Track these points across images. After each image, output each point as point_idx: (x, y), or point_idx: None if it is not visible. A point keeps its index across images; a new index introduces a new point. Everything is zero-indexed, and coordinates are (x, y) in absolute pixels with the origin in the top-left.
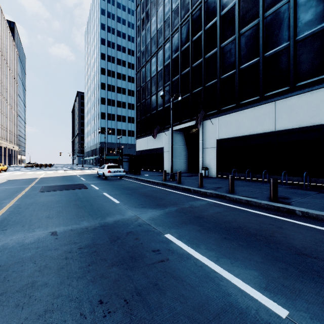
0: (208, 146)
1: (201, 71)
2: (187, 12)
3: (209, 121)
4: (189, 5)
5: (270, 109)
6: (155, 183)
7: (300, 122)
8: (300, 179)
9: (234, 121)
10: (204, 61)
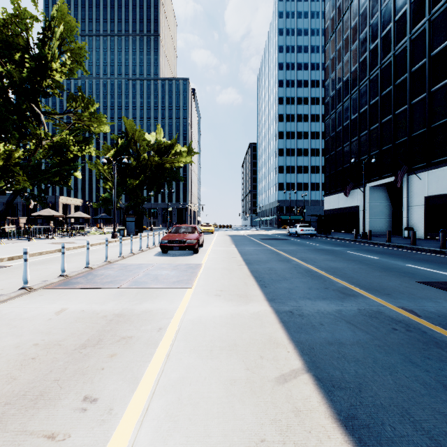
0: (414, 204)
1: (406, 119)
2: (389, 52)
3: (416, 176)
4: (390, 45)
5: None
6: (346, 240)
7: None
8: None
9: (446, 176)
10: (409, 108)
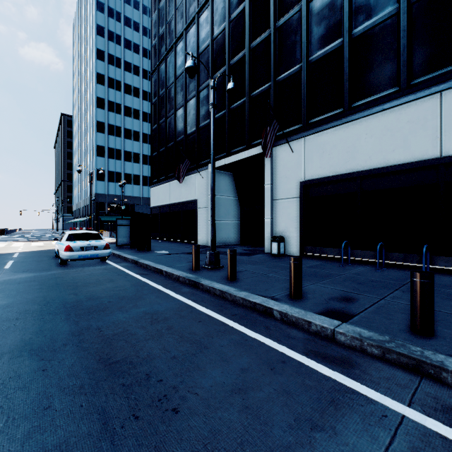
0: (283, 195)
1: (269, 52)
2: None
3: (285, 147)
4: None
5: (427, 110)
6: (173, 277)
7: None
8: None
9: (340, 143)
10: (274, 32)
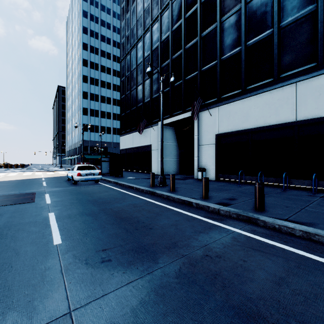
0: (205, 142)
1: (197, 53)
2: None
3: (206, 112)
4: None
5: (288, 93)
6: (140, 190)
7: None
8: None
9: (239, 111)
10: (200, 40)
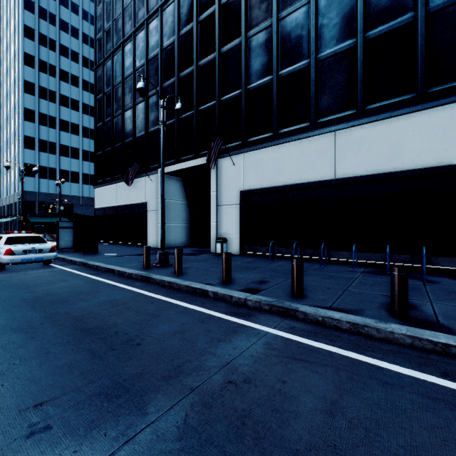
0: (226, 202)
1: (215, 74)
2: None
3: (228, 160)
4: None
5: (327, 143)
6: (125, 275)
7: (373, 167)
8: (373, 256)
9: (270, 161)
10: (219, 57)
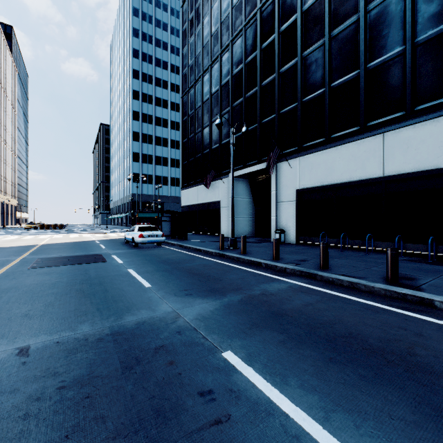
0: (284, 199)
1: (275, 92)
2: (254, 8)
3: (286, 163)
4: None
5: (375, 144)
6: (208, 253)
7: (422, 164)
8: (422, 247)
9: (323, 163)
10: (278, 77)
